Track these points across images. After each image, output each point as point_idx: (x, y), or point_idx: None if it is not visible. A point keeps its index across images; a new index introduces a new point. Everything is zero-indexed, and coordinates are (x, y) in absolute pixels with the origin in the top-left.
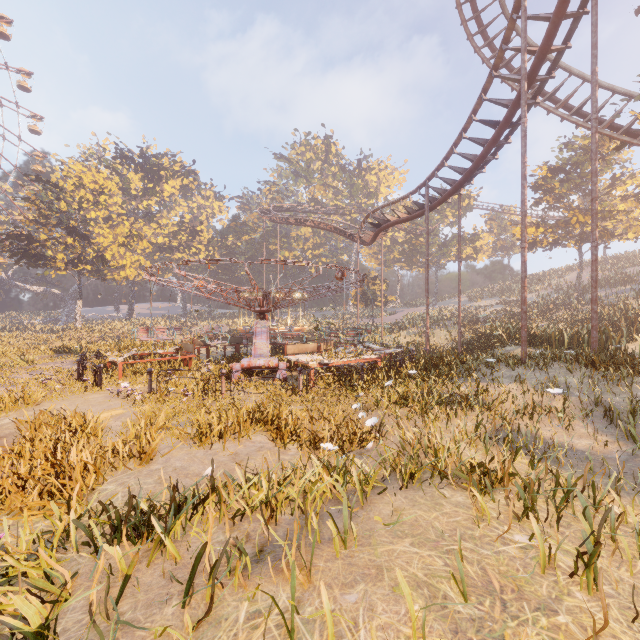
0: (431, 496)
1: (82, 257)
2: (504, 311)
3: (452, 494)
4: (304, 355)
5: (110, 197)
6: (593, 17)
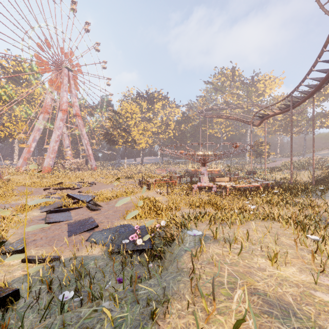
0: (269, 223)
1: (127, 140)
2: None
3: (277, 223)
4: (223, 182)
5: (136, 114)
6: None
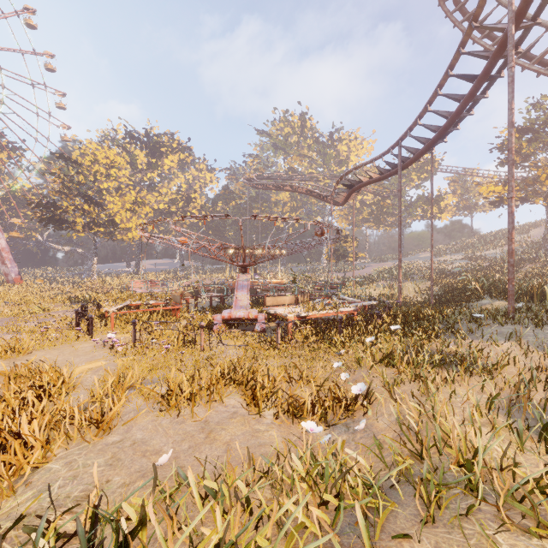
0: (478, 546)
1: (96, 221)
2: (469, 265)
3: (511, 543)
4: (282, 307)
5: (119, 170)
6: None
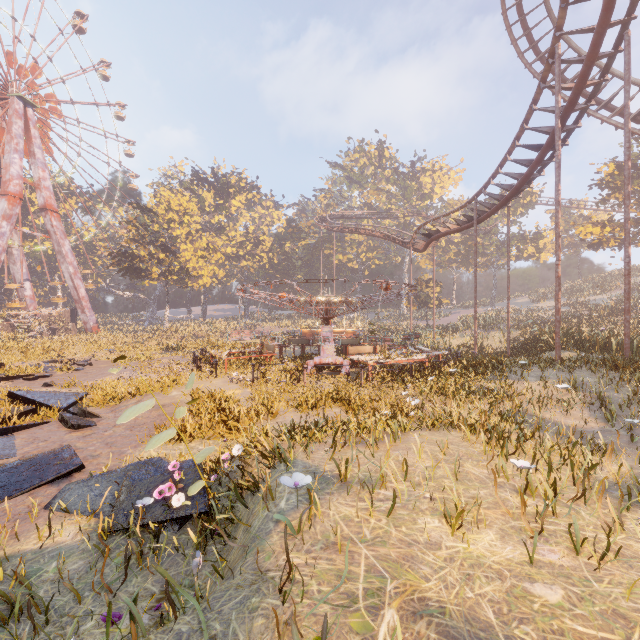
0: (443, 434)
1: (170, 269)
2: (567, 313)
3: (456, 434)
4: (363, 355)
5: (191, 217)
6: (625, 56)
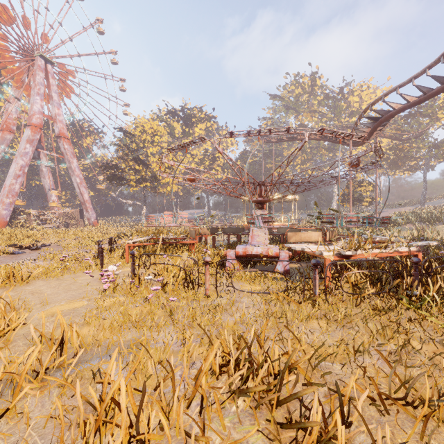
0: None
1: (144, 177)
2: None
3: None
4: (309, 244)
5: (160, 137)
6: None
